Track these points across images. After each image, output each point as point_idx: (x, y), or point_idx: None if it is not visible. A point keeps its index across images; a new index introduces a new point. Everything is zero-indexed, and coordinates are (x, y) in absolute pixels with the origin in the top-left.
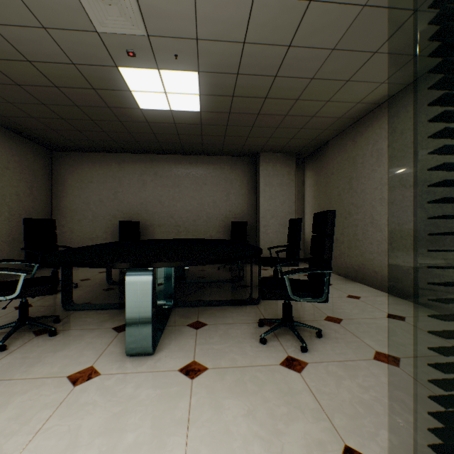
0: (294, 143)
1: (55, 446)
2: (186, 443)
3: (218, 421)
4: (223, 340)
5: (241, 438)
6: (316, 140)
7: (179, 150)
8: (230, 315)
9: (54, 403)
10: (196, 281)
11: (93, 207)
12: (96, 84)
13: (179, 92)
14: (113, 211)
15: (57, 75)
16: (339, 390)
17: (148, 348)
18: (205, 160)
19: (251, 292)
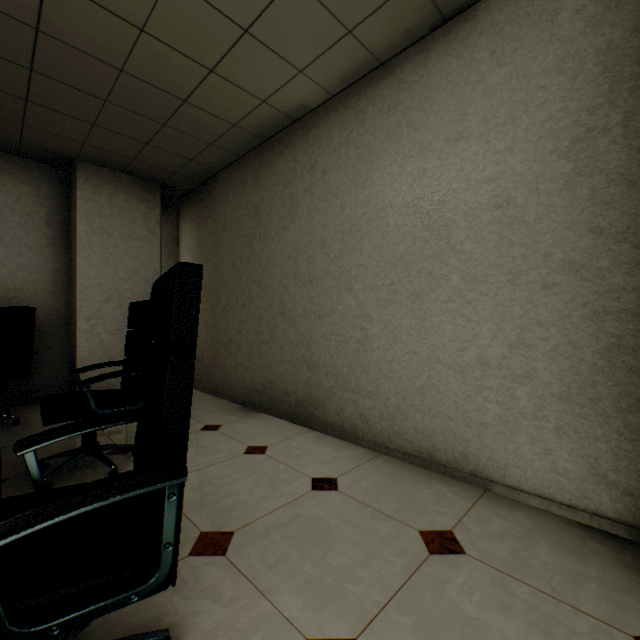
0: (154, 158)
1: None
2: None
3: None
4: None
5: None
6: (197, 163)
7: None
8: None
9: None
10: None
11: None
12: None
13: None
14: None
15: None
16: None
17: None
18: None
19: None
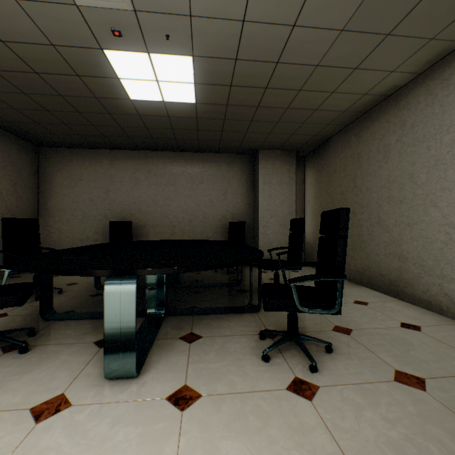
0: (294, 140)
1: None
2: None
3: None
4: (219, 356)
5: None
6: (318, 136)
7: (174, 147)
8: (228, 325)
9: (7, 450)
10: (191, 285)
11: (83, 206)
12: (80, 70)
13: (172, 80)
14: (105, 210)
15: (36, 59)
16: (360, 425)
17: (131, 370)
18: (201, 157)
19: (251, 298)
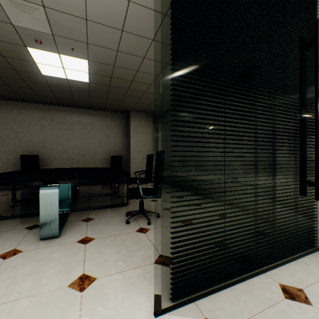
0: (151, 108)
1: (2, 284)
2: (84, 268)
3: (101, 257)
4: (104, 225)
5: (113, 261)
6: (164, 107)
7: (72, 104)
8: (109, 212)
9: None
10: (86, 196)
11: None
12: (5, 54)
13: (74, 69)
14: (14, 146)
15: None
16: (162, 237)
17: (56, 233)
18: (92, 113)
19: (123, 199)
